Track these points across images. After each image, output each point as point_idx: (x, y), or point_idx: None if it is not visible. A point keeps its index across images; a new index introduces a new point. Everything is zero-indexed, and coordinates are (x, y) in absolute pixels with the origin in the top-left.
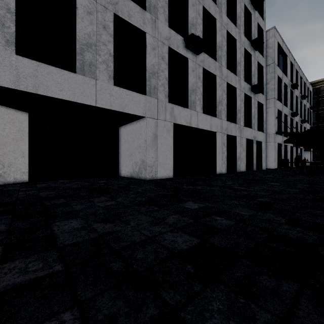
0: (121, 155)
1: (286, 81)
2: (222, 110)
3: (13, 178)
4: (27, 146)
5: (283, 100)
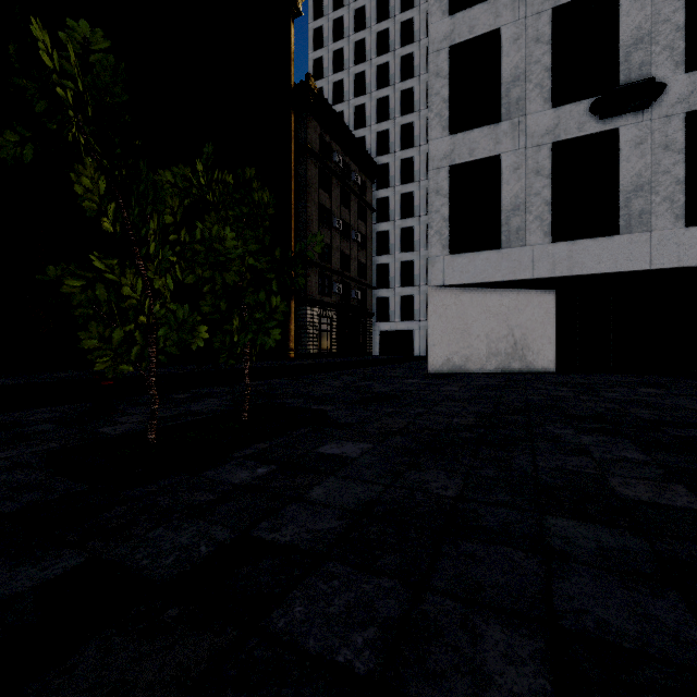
0: None
1: None
2: None
3: (540, 367)
4: (554, 329)
5: None
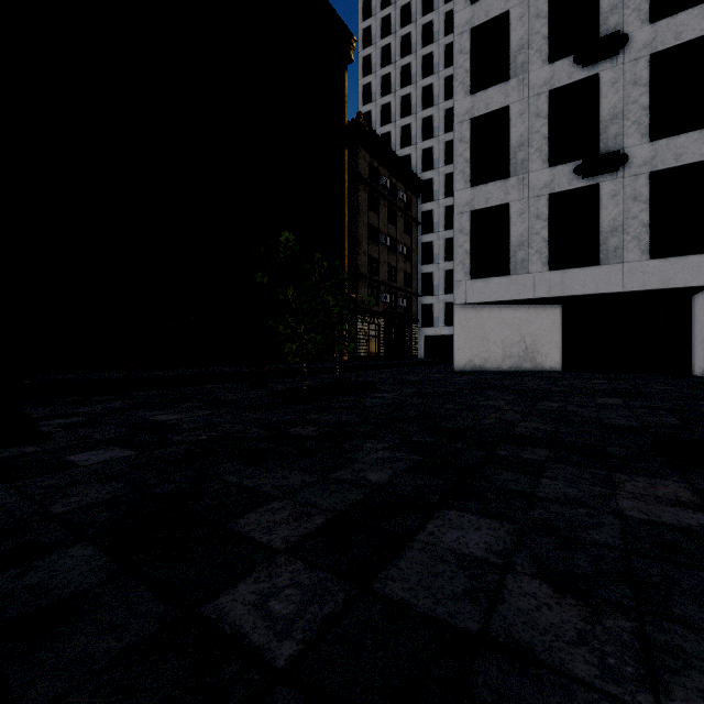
0: (693, 342)
1: None
2: None
3: (548, 367)
4: (560, 337)
5: None
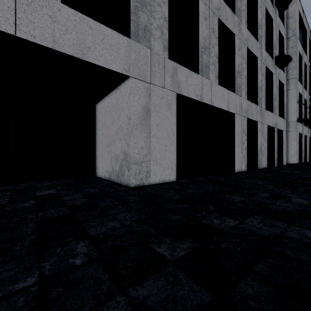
0: (97, 146)
1: (306, 60)
2: (242, 84)
3: None
4: None
5: (303, 82)
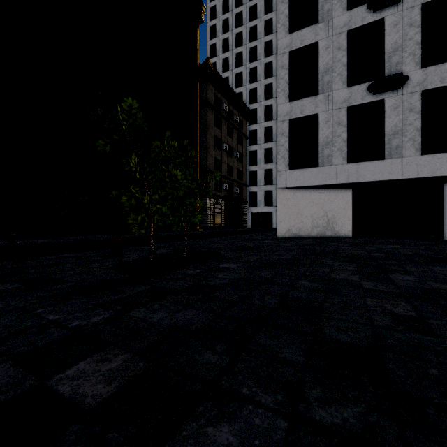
0: (445, 216)
1: None
2: None
3: (343, 234)
4: (351, 212)
5: None
